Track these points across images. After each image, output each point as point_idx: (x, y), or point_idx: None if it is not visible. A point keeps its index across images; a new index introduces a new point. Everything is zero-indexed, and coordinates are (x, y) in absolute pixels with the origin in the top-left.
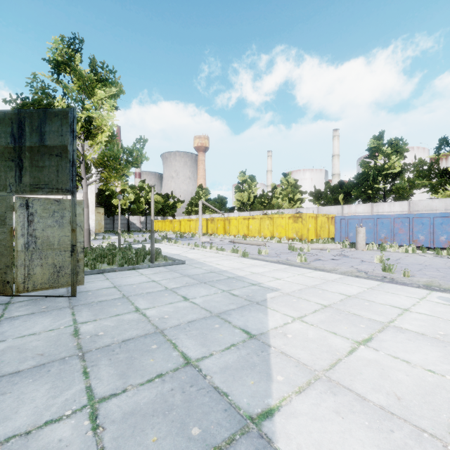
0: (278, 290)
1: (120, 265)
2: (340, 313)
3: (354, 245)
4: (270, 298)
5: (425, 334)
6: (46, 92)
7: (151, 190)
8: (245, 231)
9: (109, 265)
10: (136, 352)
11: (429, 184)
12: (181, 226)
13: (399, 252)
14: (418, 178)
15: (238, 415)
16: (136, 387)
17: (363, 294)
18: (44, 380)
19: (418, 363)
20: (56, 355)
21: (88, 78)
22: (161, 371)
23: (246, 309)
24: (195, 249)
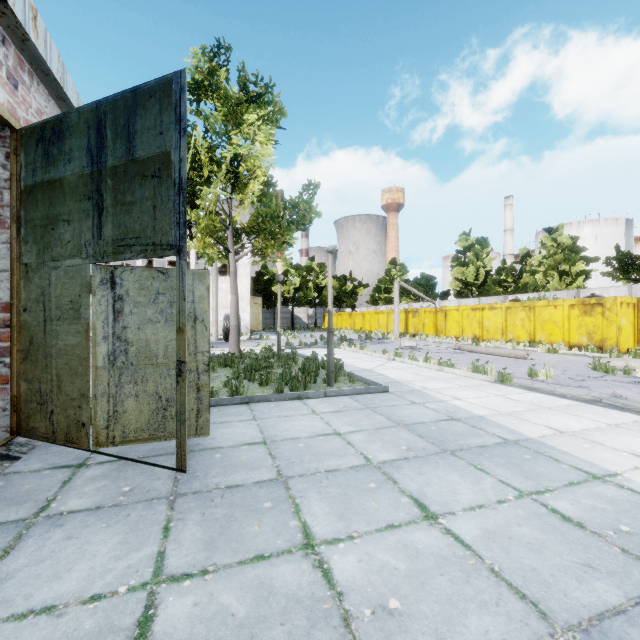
0: None
1: (277, 390)
2: None
3: None
4: None
5: None
6: None
7: (322, 270)
8: (476, 331)
9: (261, 386)
10: None
11: None
12: (365, 322)
13: None
14: None
15: None
16: None
17: None
18: None
19: None
20: None
21: (235, 98)
22: None
23: None
24: (396, 362)
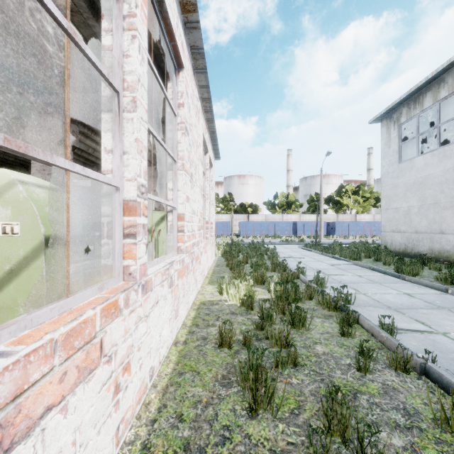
0: None
1: None
2: None
3: None
4: None
5: None
6: None
7: None
8: None
9: None
10: None
11: None
12: None
13: None
14: None
15: None
16: None
17: None
18: None
19: None
20: None
21: None
22: None
23: None
24: None
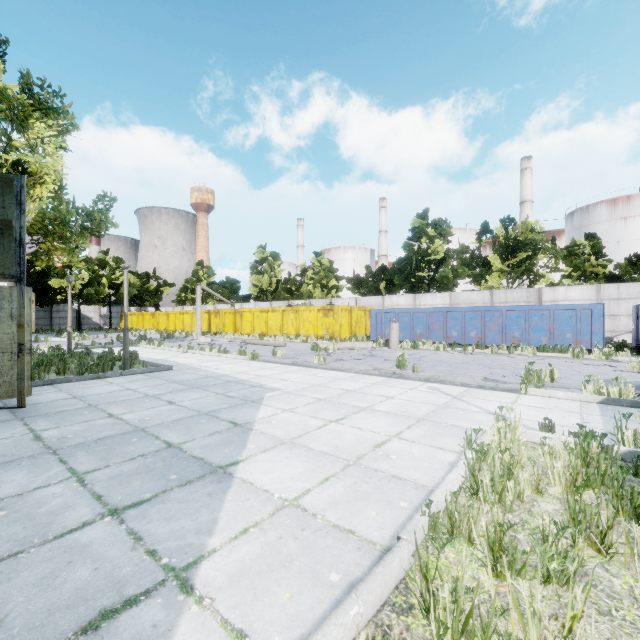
0: (280, 390)
1: (78, 373)
2: (330, 404)
3: (388, 343)
4: (268, 397)
5: (390, 412)
6: None
7: (119, 266)
8: (263, 328)
9: (59, 375)
10: (115, 445)
11: (472, 274)
12: (170, 322)
13: (431, 349)
14: (462, 267)
15: (210, 467)
16: (119, 463)
17: (363, 388)
18: (18, 469)
19: (368, 428)
20: (22, 454)
21: (18, 102)
22: (143, 453)
23: (239, 407)
24: (188, 353)
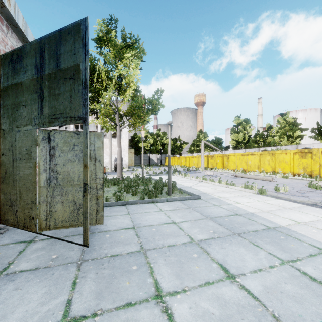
0: None
1: (141, 198)
2: None
3: None
4: None
5: None
6: (93, 62)
7: (164, 135)
8: (244, 166)
9: (133, 195)
10: None
11: None
12: (186, 162)
13: None
14: None
15: None
16: None
17: None
18: None
19: None
20: None
21: (119, 45)
22: None
23: None
24: (203, 182)
